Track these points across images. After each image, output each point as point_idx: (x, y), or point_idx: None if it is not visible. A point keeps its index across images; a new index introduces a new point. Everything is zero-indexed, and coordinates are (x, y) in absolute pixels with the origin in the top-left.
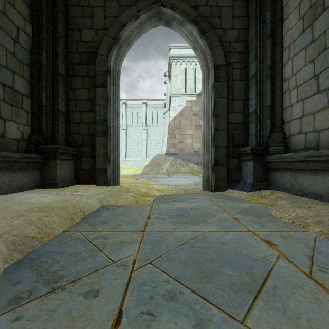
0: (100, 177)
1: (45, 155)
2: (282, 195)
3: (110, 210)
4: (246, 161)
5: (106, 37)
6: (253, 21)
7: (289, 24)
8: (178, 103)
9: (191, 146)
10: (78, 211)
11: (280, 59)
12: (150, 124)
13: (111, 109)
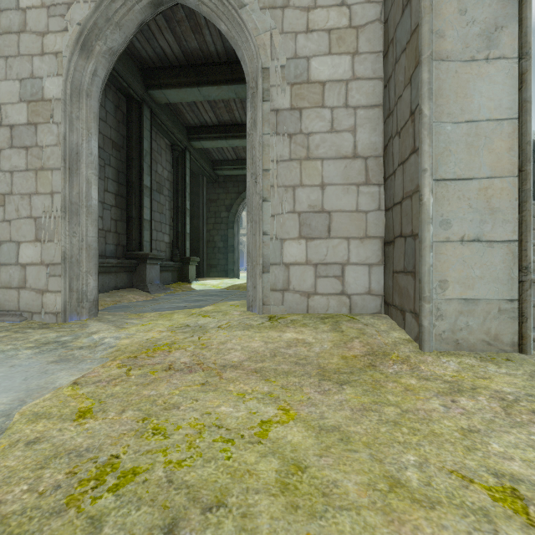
0: None
1: None
2: None
3: None
4: None
5: None
6: None
7: None
8: None
9: None
10: None
11: None
12: None
13: None
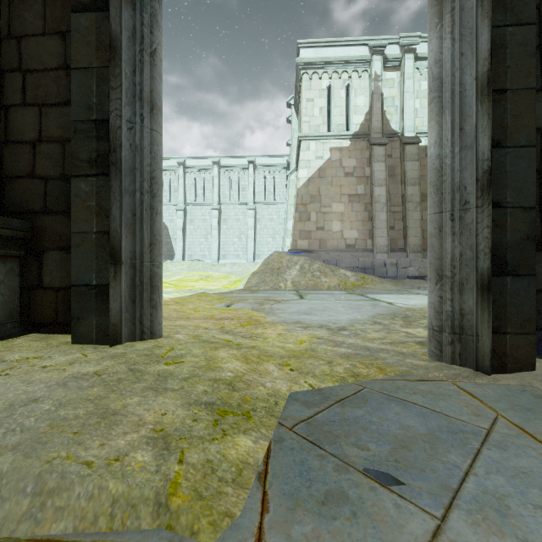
0: (87, 315)
1: None
2: None
3: None
4: None
5: None
6: None
7: None
8: (315, 153)
9: (340, 235)
10: None
11: None
12: (261, 200)
13: (125, 86)
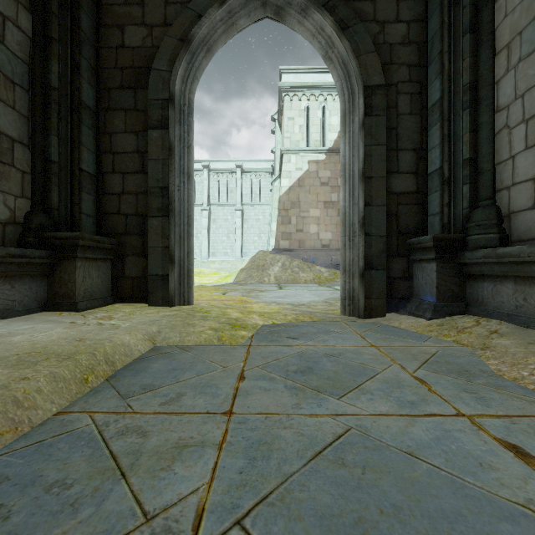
0: (156, 291)
1: (55, 251)
2: (500, 326)
3: (168, 358)
4: (423, 262)
5: (167, 38)
6: (435, 6)
7: (508, 4)
8: (295, 165)
9: (317, 236)
10: (101, 362)
11: (489, 71)
12: (248, 201)
13: (176, 168)
